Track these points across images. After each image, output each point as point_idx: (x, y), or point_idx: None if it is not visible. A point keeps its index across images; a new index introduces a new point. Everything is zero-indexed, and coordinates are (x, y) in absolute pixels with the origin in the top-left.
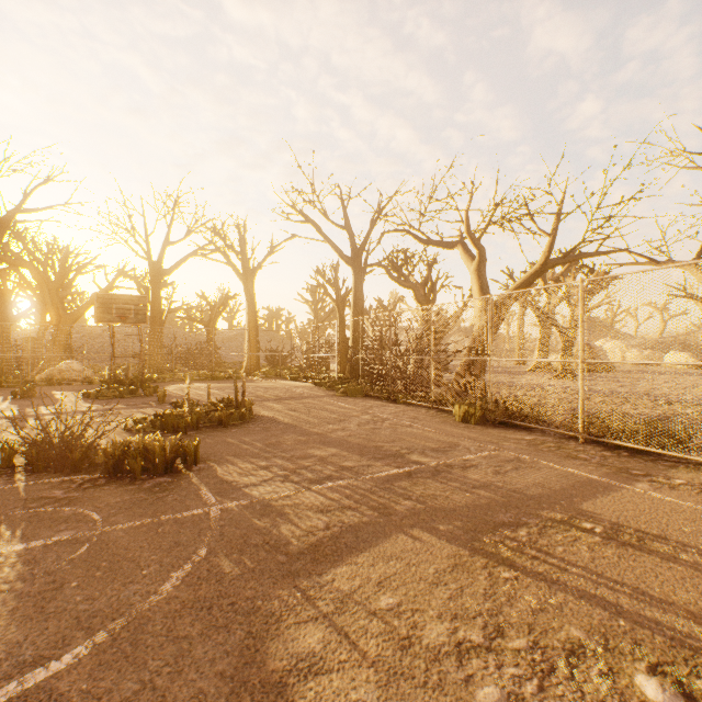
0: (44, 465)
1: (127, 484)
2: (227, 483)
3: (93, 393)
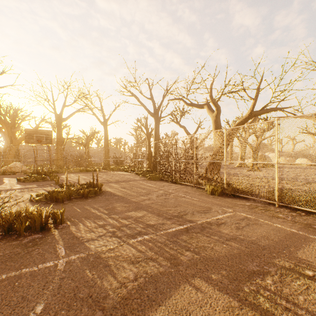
0: None
1: (13, 240)
2: (76, 238)
3: (22, 179)
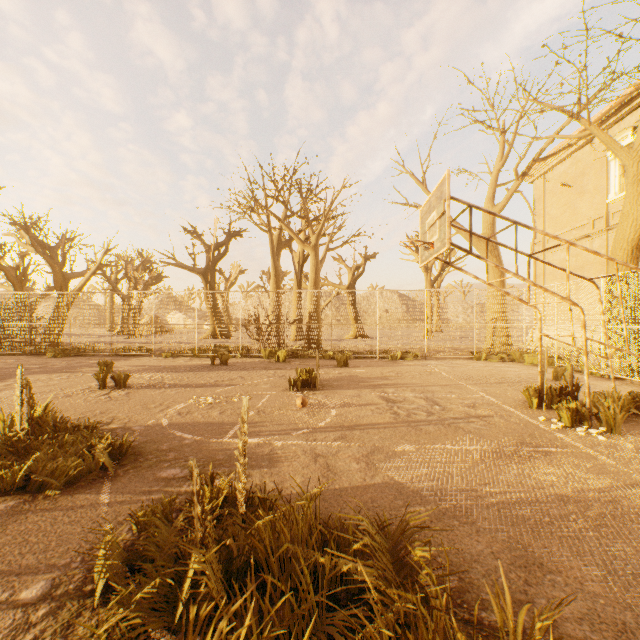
0: None
1: None
2: None
3: None
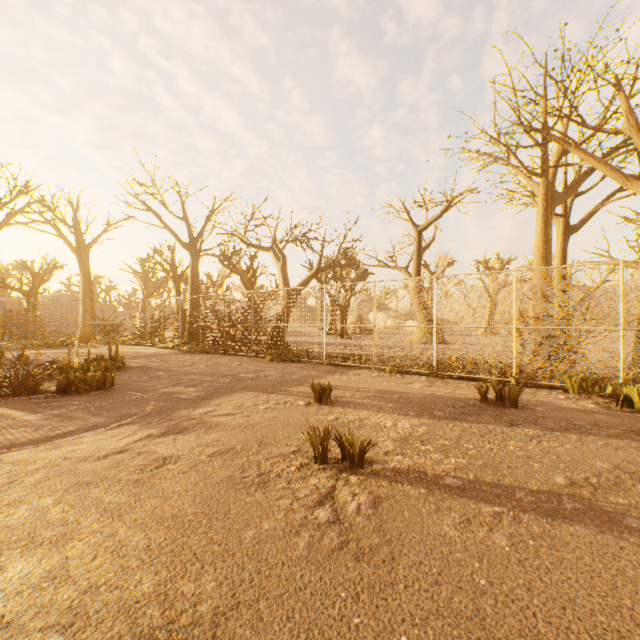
0: (1, 394)
1: (79, 395)
2: (143, 389)
3: None
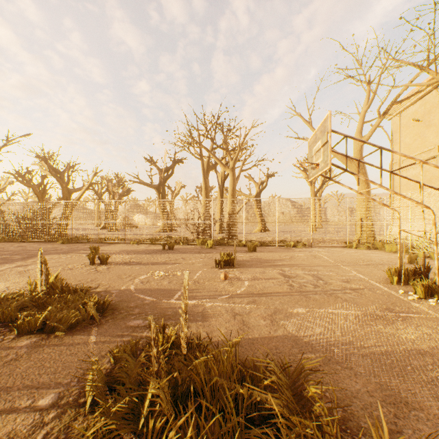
0: None
1: None
2: None
3: None
